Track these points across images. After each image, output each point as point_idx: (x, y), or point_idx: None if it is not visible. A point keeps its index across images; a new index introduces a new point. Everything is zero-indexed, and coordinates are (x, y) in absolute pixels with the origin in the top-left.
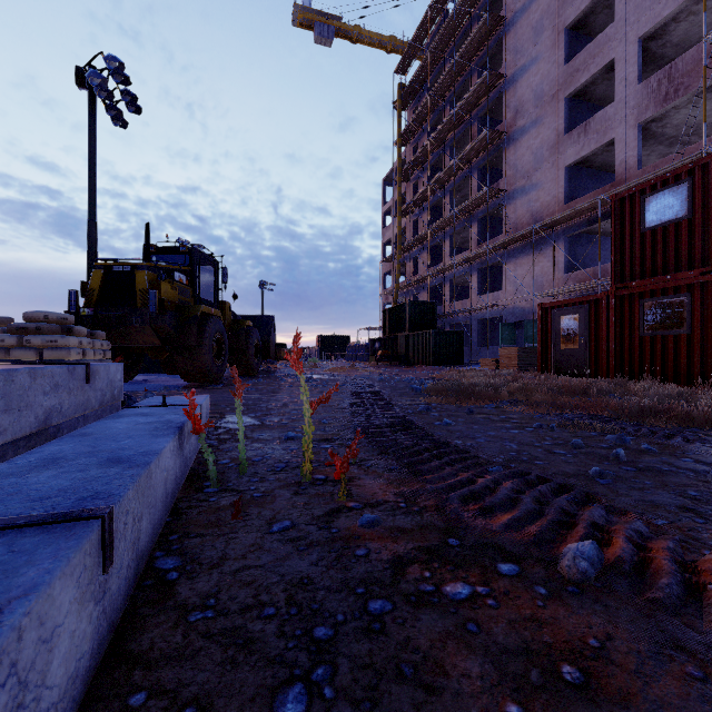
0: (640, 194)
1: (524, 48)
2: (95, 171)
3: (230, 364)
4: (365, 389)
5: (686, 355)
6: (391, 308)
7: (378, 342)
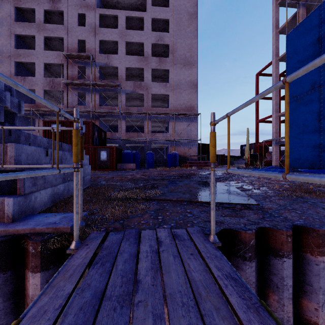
0: (50, 122)
1: None
2: None
3: None
4: None
5: None
6: None
7: None
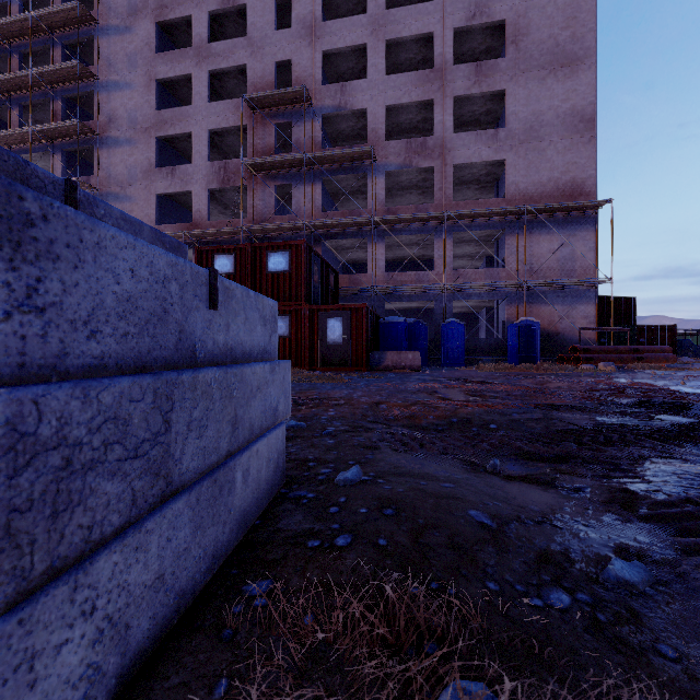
0: (212, 252)
1: (119, 66)
2: None
3: None
4: None
5: None
6: None
7: None
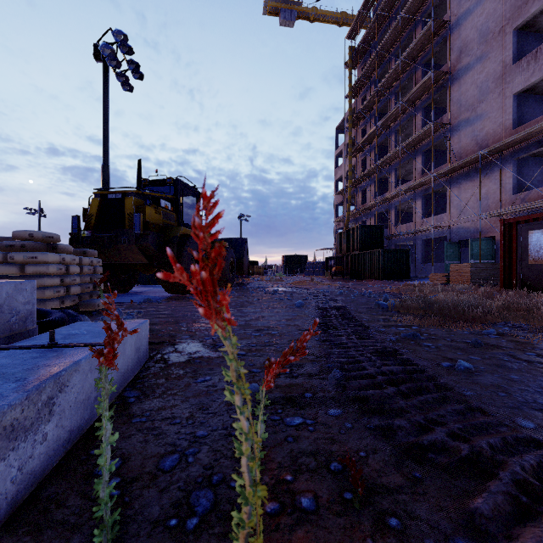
0: None
1: None
2: (107, 126)
3: None
4: (329, 305)
5: None
6: (343, 232)
7: (332, 260)
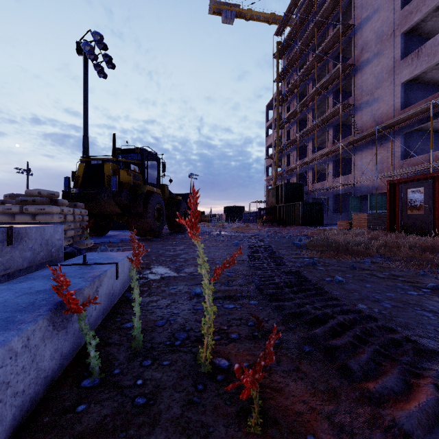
0: None
1: (368, 4)
2: (87, 105)
3: (168, 224)
4: (258, 244)
5: None
6: (272, 188)
7: (263, 210)
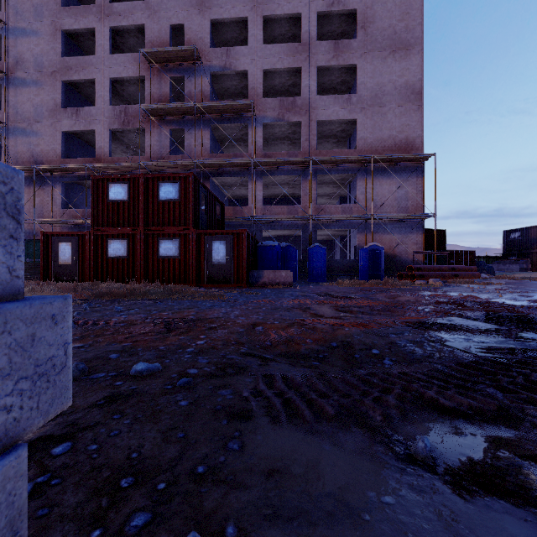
0: (107, 180)
1: (25, 15)
2: None
3: None
4: None
5: (127, 268)
6: None
7: None
